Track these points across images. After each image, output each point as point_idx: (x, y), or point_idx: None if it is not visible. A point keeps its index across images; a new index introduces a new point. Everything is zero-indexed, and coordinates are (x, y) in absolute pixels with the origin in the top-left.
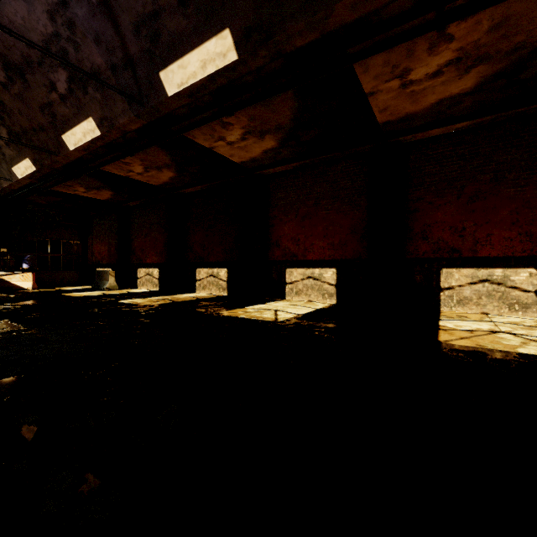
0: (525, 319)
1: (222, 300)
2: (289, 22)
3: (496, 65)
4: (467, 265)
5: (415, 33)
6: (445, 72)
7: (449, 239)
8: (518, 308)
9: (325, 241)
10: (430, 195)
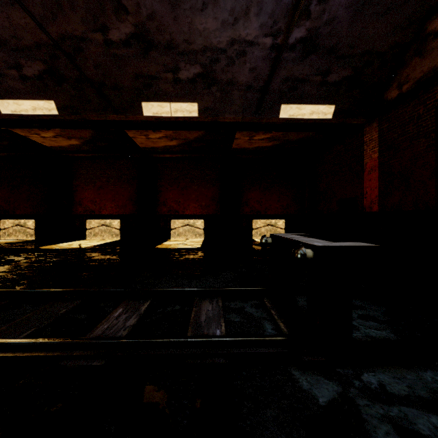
0: (198, 240)
1: (34, 242)
2: (88, 112)
3: (181, 141)
4: (181, 218)
5: (145, 129)
6: (163, 139)
7: (174, 206)
8: (198, 236)
9: (113, 203)
10: (167, 185)
